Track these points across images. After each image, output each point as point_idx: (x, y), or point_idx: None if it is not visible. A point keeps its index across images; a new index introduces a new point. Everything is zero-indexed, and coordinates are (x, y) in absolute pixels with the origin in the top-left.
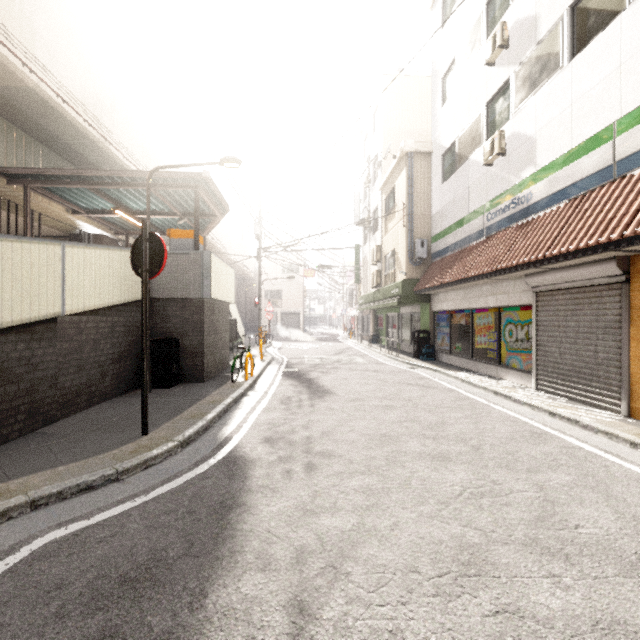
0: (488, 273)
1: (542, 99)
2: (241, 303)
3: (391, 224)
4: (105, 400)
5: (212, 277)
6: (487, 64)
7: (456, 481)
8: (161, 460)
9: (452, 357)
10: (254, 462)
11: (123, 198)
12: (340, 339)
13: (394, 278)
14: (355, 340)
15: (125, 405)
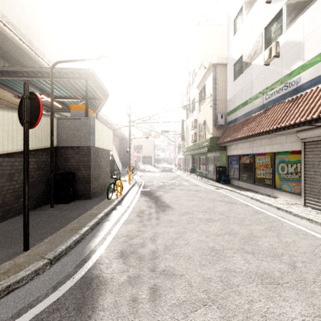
0: (270, 130)
1: (309, 15)
2: (121, 151)
3: (202, 106)
4: (19, 214)
5: (96, 134)
6: (266, 2)
7: (298, 318)
8: (26, 281)
9: (240, 182)
10: (106, 284)
11: (45, 88)
12: (173, 170)
13: (204, 136)
14: (181, 171)
15: (30, 218)
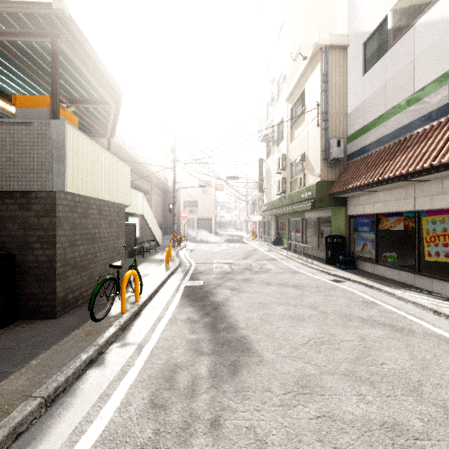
0: None
1: None
2: (166, 211)
3: (299, 130)
4: None
5: (70, 161)
6: None
7: None
8: None
9: (382, 267)
10: None
11: None
12: (245, 240)
13: (303, 182)
14: (258, 241)
15: None
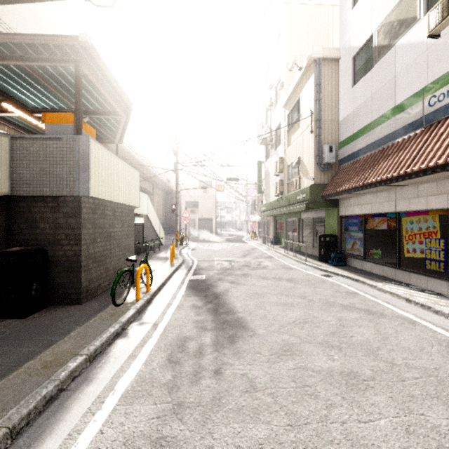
0: None
1: None
2: (168, 211)
3: (295, 135)
4: None
5: (93, 170)
6: None
7: None
8: None
9: (368, 263)
10: None
11: (10, 88)
12: (245, 240)
13: (299, 185)
14: (257, 241)
15: None
